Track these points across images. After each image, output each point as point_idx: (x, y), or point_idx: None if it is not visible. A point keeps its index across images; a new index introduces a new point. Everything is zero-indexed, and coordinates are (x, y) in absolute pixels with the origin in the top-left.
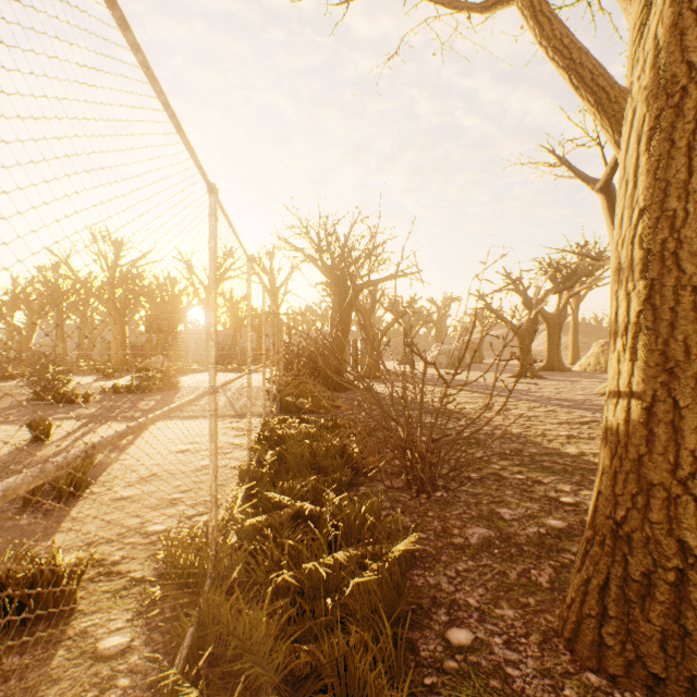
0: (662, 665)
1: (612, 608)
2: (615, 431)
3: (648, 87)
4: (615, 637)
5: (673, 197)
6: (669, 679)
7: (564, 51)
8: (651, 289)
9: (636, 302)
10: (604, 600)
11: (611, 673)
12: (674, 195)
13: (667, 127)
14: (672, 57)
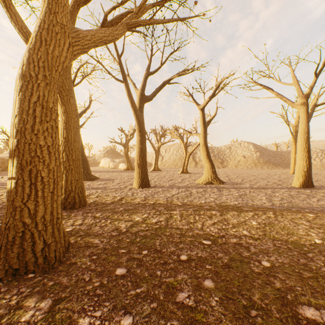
0: (19, 264)
1: (3, 255)
2: (9, 192)
3: (20, 75)
4: (3, 264)
5: (25, 114)
6: (21, 267)
7: (24, 34)
8: (19, 142)
9: (14, 146)
10: (0, 253)
11: (1, 278)
12: (25, 113)
13: (24, 91)
14: (27, 69)
